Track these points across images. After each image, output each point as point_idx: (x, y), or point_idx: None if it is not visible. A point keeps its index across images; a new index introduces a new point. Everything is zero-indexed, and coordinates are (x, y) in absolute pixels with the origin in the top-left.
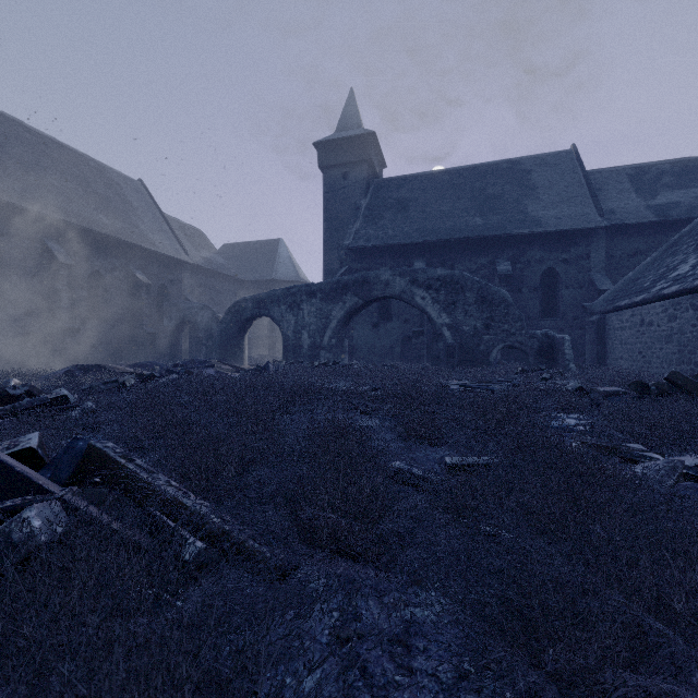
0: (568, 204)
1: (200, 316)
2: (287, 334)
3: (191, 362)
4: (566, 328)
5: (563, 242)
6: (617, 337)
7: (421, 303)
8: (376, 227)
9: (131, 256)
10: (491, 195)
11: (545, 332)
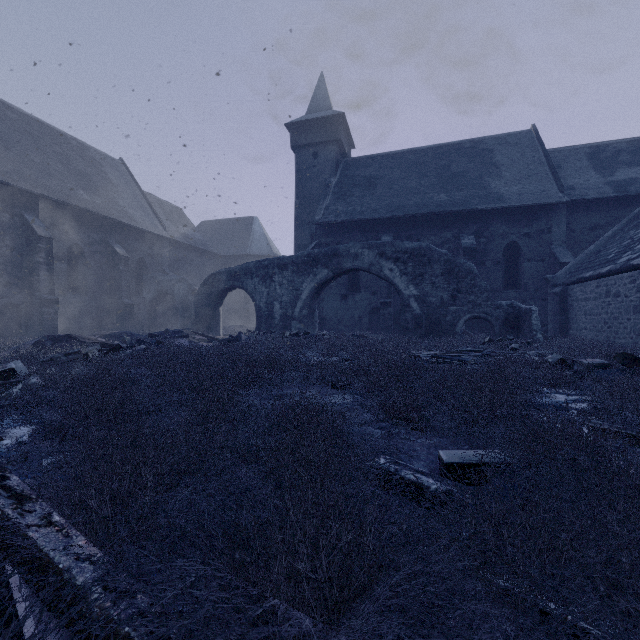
0: (530, 181)
1: (177, 288)
2: (259, 305)
3: (165, 332)
4: (528, 300)
5: (525, 217)
6: (581, 308)
7: (389, 275)
8: (345, 203)
9: (110, 231)
10: (455, 173)
11: (511, 303)
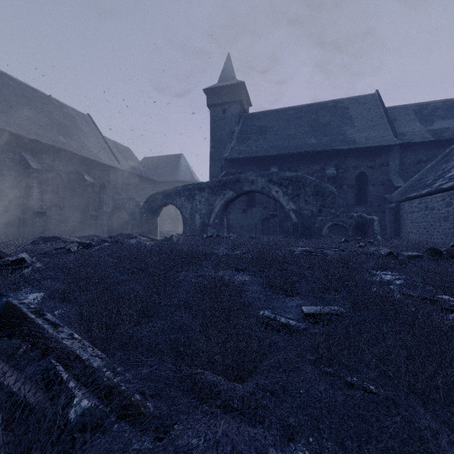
0: (374, 129)
1: (127, 204)
2: (185, 216)
3: (120, 235)
4: (372, 212)
5: (370, 155)
6: (408, 218)
7: (275, 195)
8: (245, 145)
9: (81, 164)
10: (322, 124)
11: (360, 214)
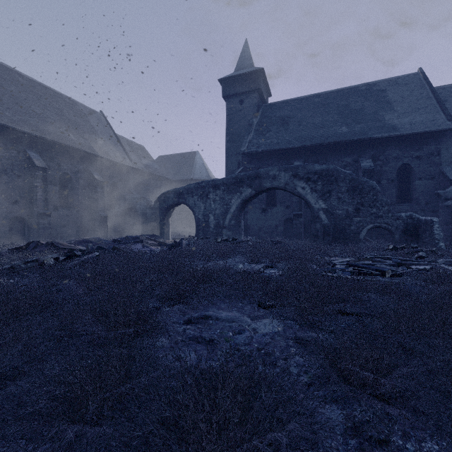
0: (419, 113)
1: (138, 204)
2: (198, 217)
3: (126, 238)
4: (419, 212)
5: (416, 143)
6: None
7: (301, 192)
8: (264, 137)
9: (91, 163)
10: (353, 110)
11: (410, 214)
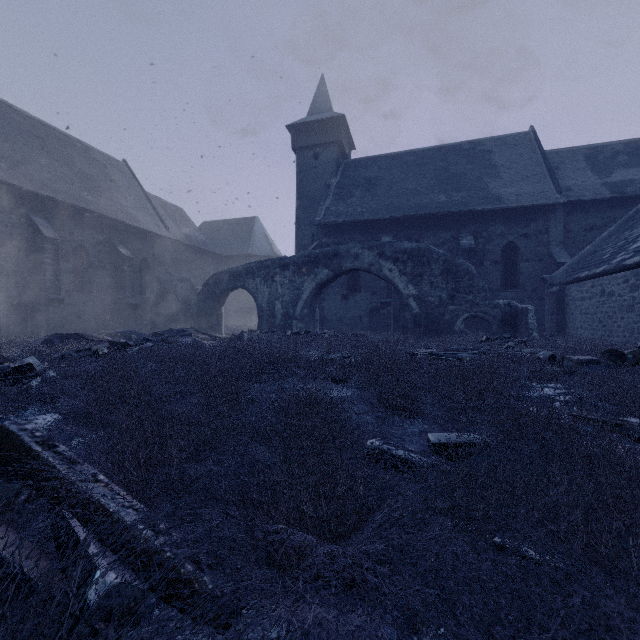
0: (528, 182)
1: (179, 288)
2: (261, 305)
3: (169, 331)
4: (526, 299)
5: (523, 218)
6: (577, 307)
7: (389, 275)
8: (346, 204)
9: (114, 232)
10: (454, 174)
11: (508, 302)
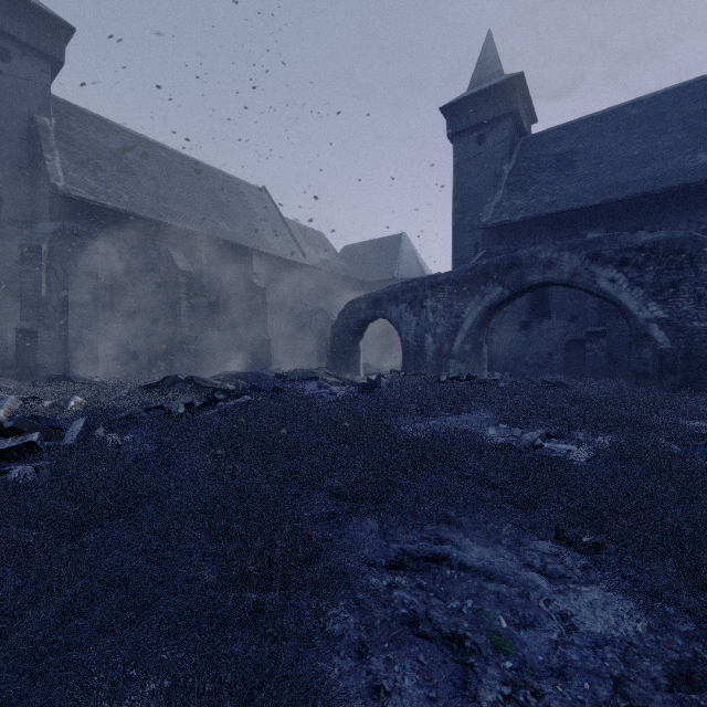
0: None
1: (314, 321)
2: (406, 338)
3: (294, 373)
4: None
5: None
6: None
7: (608, 289)
8: (525, 195)
9: (249, 262)
10: None
11: None
